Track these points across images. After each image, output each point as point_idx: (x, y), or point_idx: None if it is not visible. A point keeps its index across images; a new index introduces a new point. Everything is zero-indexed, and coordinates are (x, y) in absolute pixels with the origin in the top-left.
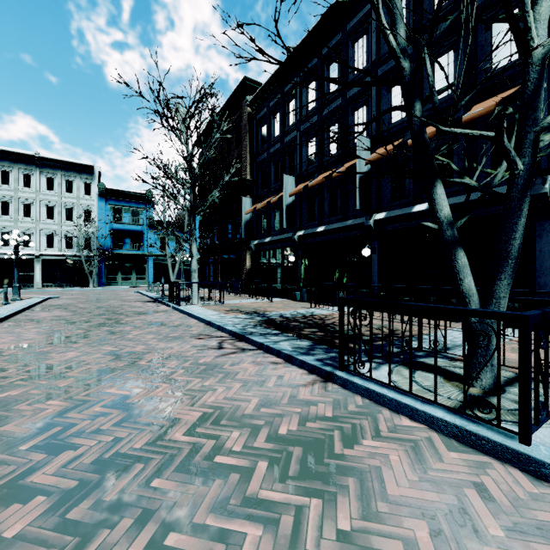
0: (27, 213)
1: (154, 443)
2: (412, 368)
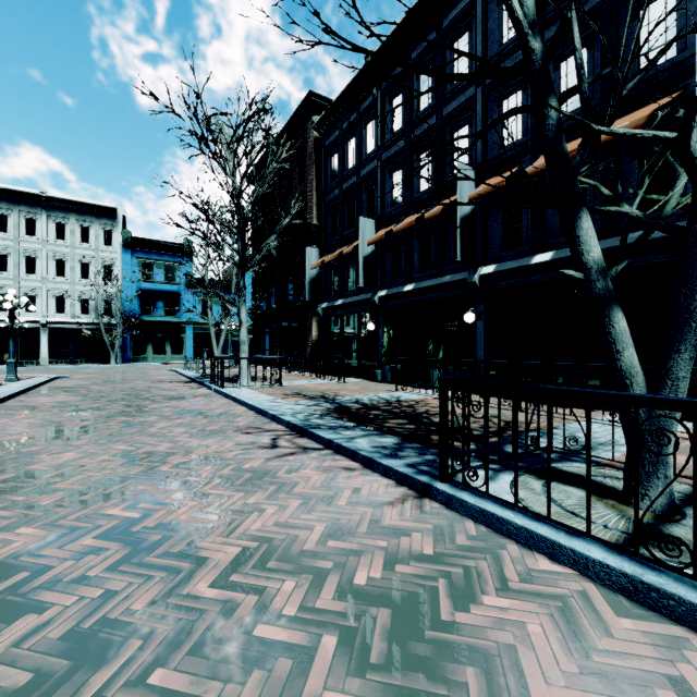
0: (30, 269)
1: (163, 601)
2: (544, 478)
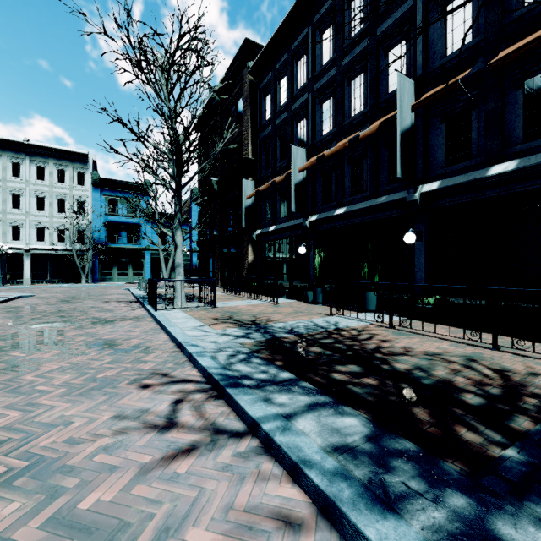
0: (16, 204)
1: None
2: None
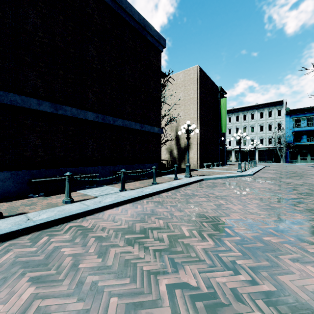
0: (252, 130)
1: None
2: None
